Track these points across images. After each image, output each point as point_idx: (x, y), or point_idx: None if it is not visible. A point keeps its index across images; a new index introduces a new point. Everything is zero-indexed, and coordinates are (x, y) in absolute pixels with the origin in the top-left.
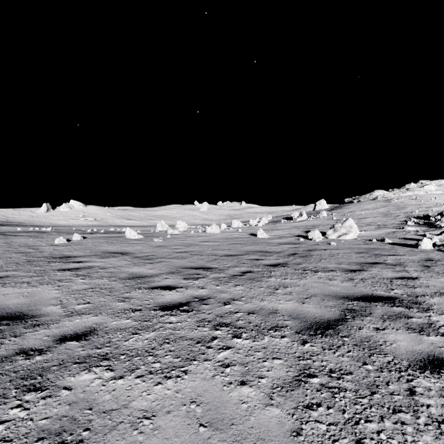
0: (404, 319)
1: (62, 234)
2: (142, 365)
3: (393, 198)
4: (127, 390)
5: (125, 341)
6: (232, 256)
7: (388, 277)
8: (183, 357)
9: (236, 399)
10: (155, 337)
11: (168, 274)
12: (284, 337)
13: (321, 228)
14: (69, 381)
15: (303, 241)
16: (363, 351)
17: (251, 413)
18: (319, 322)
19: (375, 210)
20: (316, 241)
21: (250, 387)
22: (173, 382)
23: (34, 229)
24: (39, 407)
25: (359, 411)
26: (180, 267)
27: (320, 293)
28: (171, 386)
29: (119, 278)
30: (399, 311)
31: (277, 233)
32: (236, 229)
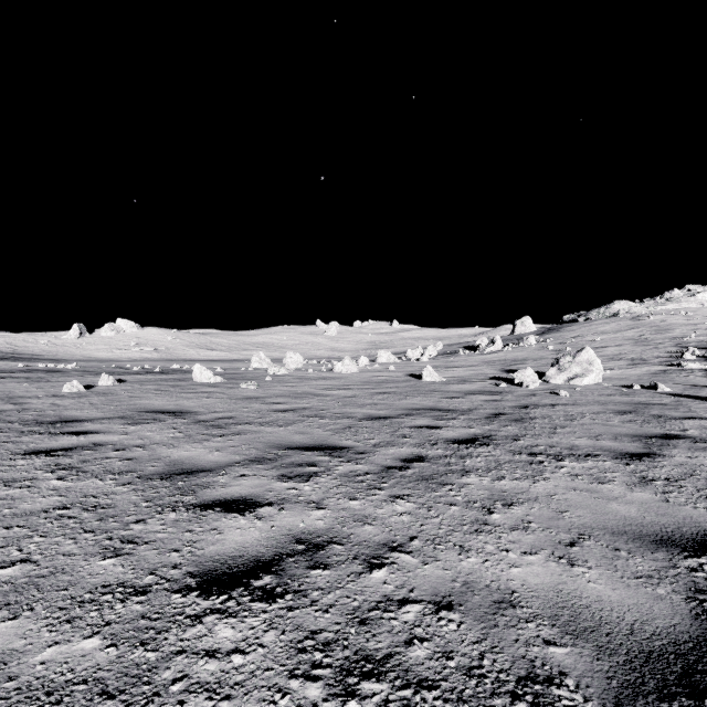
0: None
1: (88, 374)
2: None
3: (647, 314)
4: None
5: None
6: (380, 419)
7: None
8: None
9: None
10: None
11: (248, 464)
12: None
13: (531, 364)
14: None
15: (506, 387)
16: None
17: None
18: (653, 656)
19: (619, 334)
20: (530, 389)
21: None
22: None
23: (46, 367)
24: None
25: None
26: (276, 446)
27: (599, 526)
28: None
29: (141, 476)
30: None
31: (455, 373)
32: (386, 367)
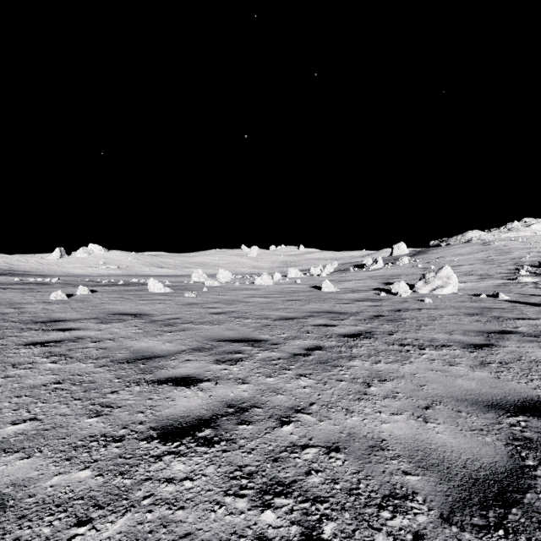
0: None
1: (68, 286)
2: None
3: (493, 241)
4: None
5: None
6: (289, 319)
7: None
8: None
9: None
10: (124, 537)
11: (192, 352)
12: (421, 540)
13: (405, 279)
14: None
15: (385, 296)
16: None
17: None
18: (479, 481)
19: (471, 255)
20: (403, 297)
21: None
22: None
23: (36, 280)
24: None
25: None
26: (212, 339)
27: (447, 395)
28: None
29: (113, 360)
30: None
31: (347, 285)
32: (294, 280)
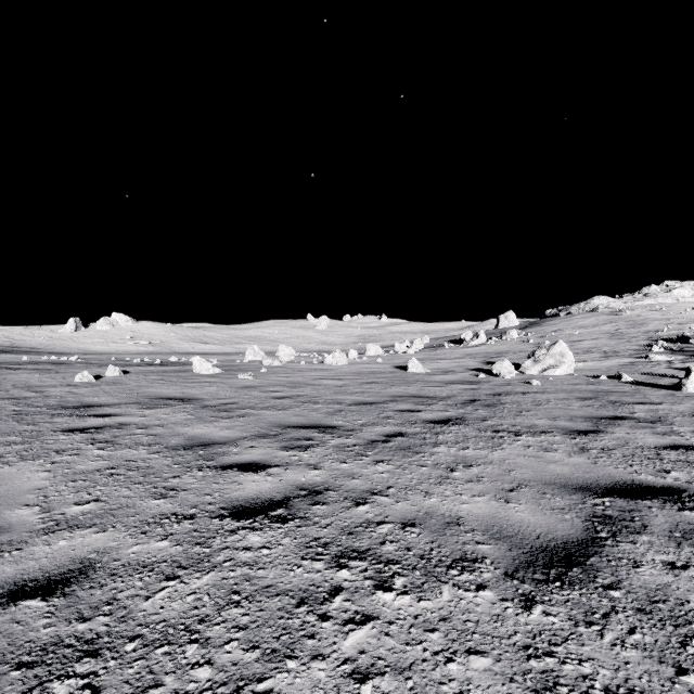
0: None
1: (92, 366)
2: (169, 675)
3: (624, 309)
4: None
5: (147, 599)
6: (367, 404)
7: (649, 446)
8: (265, 648)
9: None
10: (212, 587)
11: (255, 439)
12: (483, 589)
13: (511, 357)
14: None
15: (484, 378)
16: (664, 629)
17: None
18: (548, 549)
19: (596, 328)
20: (506, 379)
21: None
22: None
23: (49, 359)
24: None
25: None
26: (277, 425)
27: (535, 479)
28: None
29: (167, 447)
30: None
31: (439, 365)
32: (374, 359)
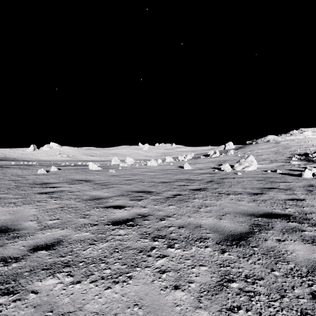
0: (298, 232)
1: (44, 166)
2: (96, 272)
3: (281, 141)
4: (83, 293)
5: (84, 250)
6: (166, 183)
7: (282, 199)
8: (128, 264)
9: (171, 303)
10: (107, 247)
11: (119, 196)
12: (207, 247)
13: (230, 162)
14: (37, 285)
15: (217, 171)
16: (270, 259)
17: (184, 315)
18: (233, 235)
19: (268, 149)
20: (227, 172)
21: (182, 291)
22: (120, 286)
23: (23, 163)
24: (10, 309)
25: (272, 313)
26: (127, 191)
27: (233, 211)
28: (118, 290)
29: (82, 199)
30: (294, 225)
31: (198, 166)
32: (169, 163)
